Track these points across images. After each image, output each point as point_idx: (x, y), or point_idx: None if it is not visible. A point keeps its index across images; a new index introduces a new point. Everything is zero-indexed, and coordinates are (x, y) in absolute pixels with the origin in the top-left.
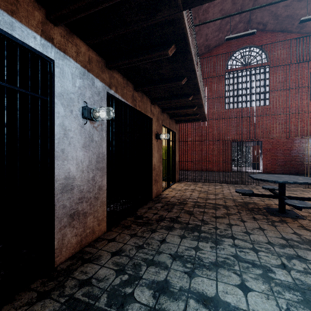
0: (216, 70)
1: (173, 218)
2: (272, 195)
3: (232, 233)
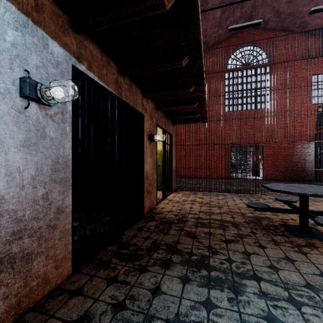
0: (218, 64)
1: (170, 246)
2: (293, 210)
3: (253, 269)
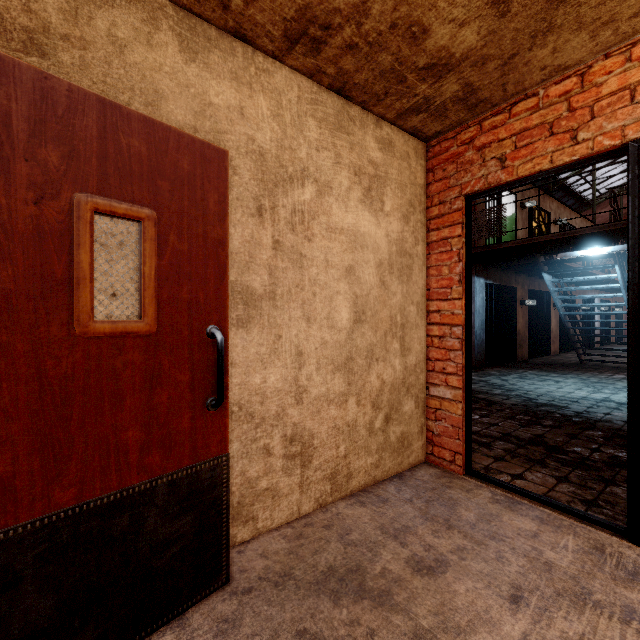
0: None
1: None
2: None
3: None
